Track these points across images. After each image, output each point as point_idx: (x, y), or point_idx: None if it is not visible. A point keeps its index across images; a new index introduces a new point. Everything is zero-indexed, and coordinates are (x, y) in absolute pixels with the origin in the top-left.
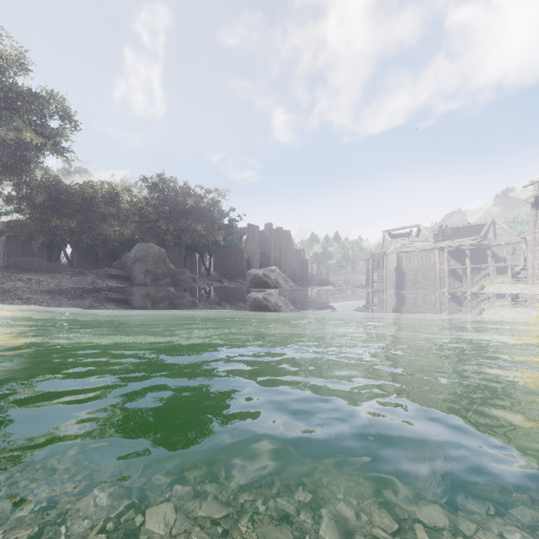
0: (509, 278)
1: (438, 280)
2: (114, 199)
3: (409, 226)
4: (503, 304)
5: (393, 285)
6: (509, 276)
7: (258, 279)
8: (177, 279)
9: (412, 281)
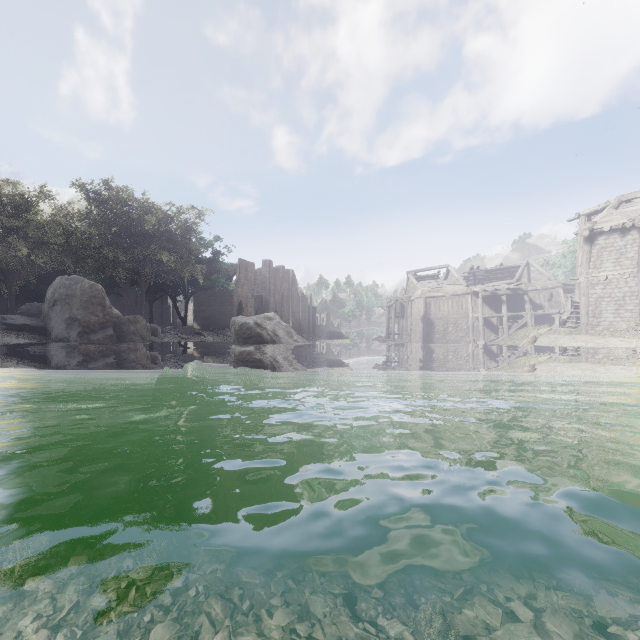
0: (557, 328)
1: (471, 330)
2: (24, 208)
3: (437, 267)
4: (573, 361)
5: (420, 337)
6: (557, 326)
7: (248, 330)
8: (124, 331)
9: (441, 333)
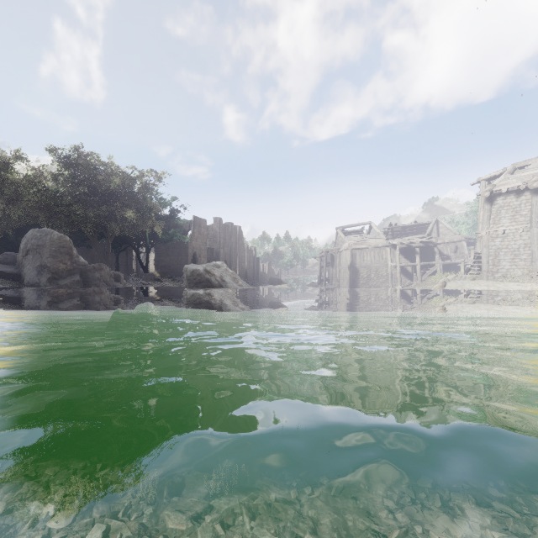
0: (462, 274)
1: (390, 277)
2: (1, 169)
3: (362, 224)
4: (478, 302)
5: (347, 283)
6: (462, 273)
7: (198, 276)
8: (89, 277)
9: (365, 279)
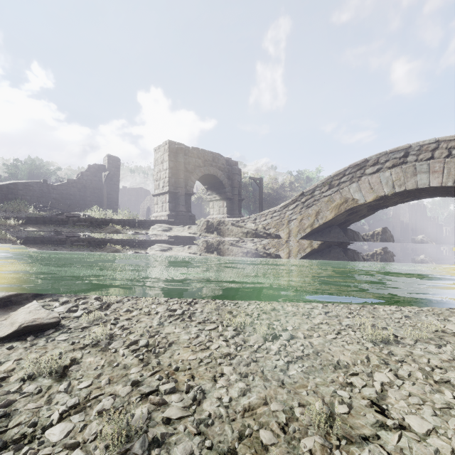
0: None
1: None
2: None
3: None
4: None
5: None
6: None
7: (419, 241)
8: None
9: None
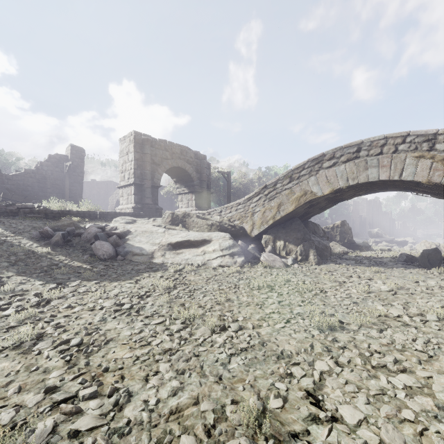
0: None
1: None
2: None
3: None
4: None
5: None
6: None
7: (374, 233)
8: None
9: None
